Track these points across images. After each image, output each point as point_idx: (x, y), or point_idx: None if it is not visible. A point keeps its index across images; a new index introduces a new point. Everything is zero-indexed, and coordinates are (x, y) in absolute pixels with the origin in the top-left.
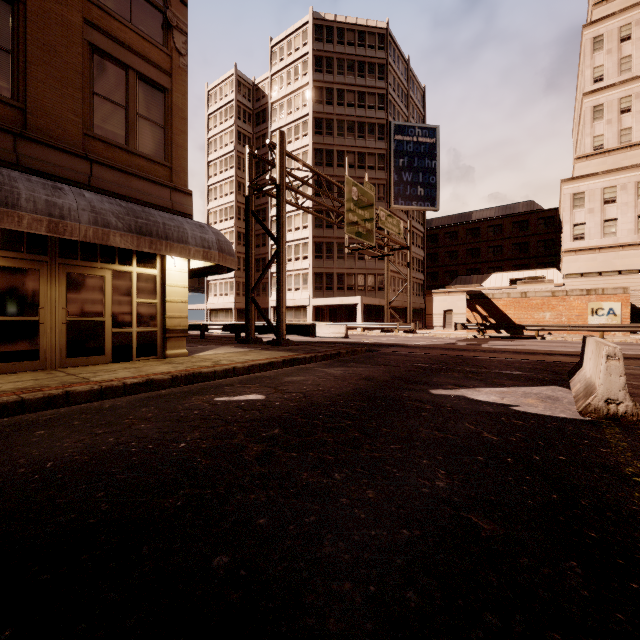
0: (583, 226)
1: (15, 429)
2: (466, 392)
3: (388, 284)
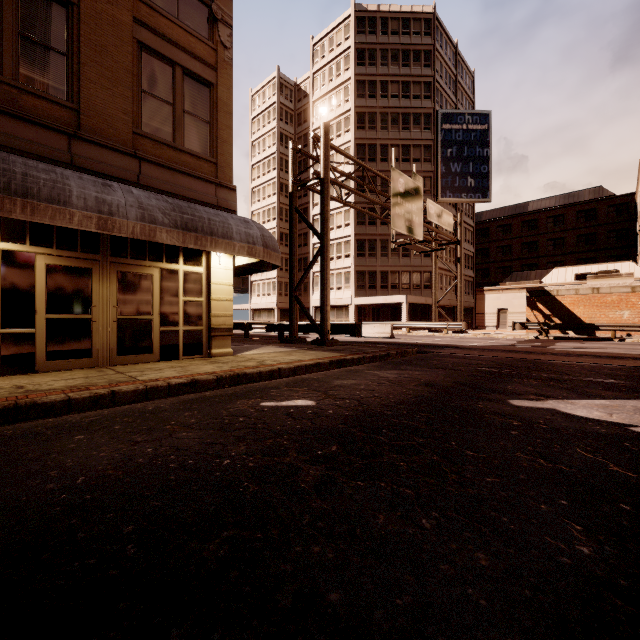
0: None
1: (56, 432)
2: (557, 404)
3: (436, 281)
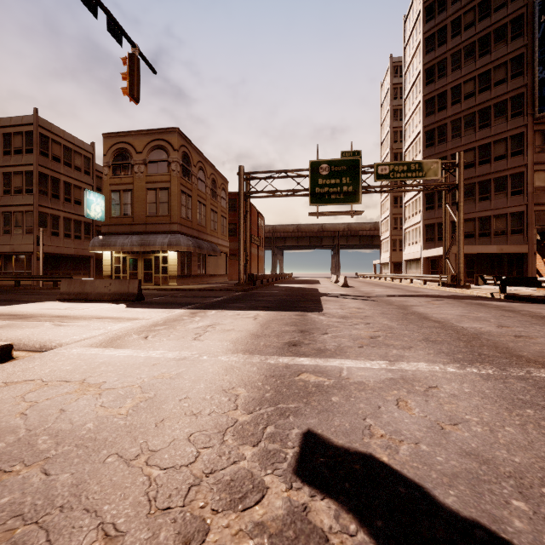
0: None
1: None
2: None
3: (444, 231)
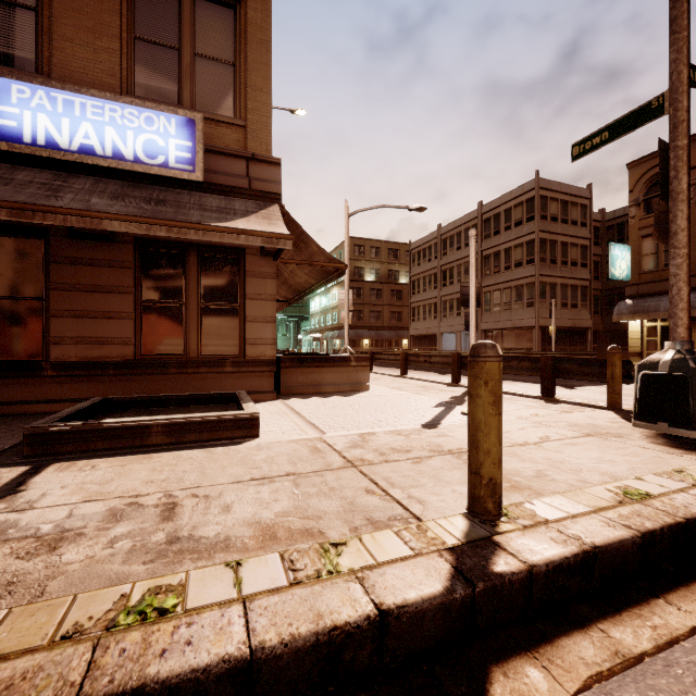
0: None
1: None
2: None
3: None
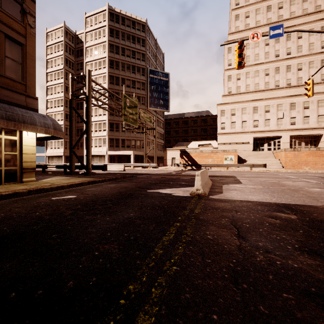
0: (224, 124)
1: None
2: (160, 190)
3: (145, 145)
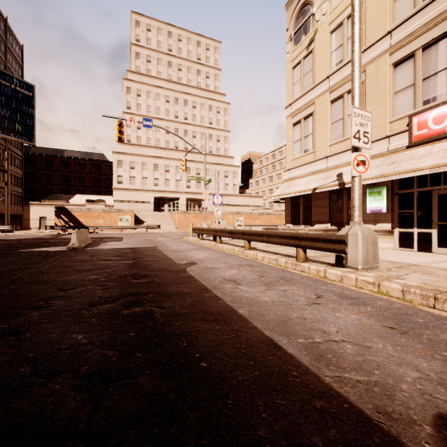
0: (122, 177)
1: None
2: (33, 249)
3: None
